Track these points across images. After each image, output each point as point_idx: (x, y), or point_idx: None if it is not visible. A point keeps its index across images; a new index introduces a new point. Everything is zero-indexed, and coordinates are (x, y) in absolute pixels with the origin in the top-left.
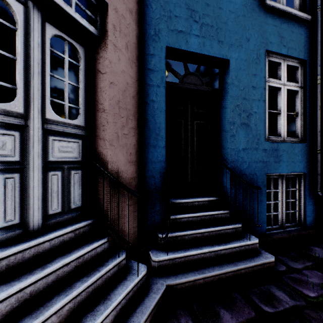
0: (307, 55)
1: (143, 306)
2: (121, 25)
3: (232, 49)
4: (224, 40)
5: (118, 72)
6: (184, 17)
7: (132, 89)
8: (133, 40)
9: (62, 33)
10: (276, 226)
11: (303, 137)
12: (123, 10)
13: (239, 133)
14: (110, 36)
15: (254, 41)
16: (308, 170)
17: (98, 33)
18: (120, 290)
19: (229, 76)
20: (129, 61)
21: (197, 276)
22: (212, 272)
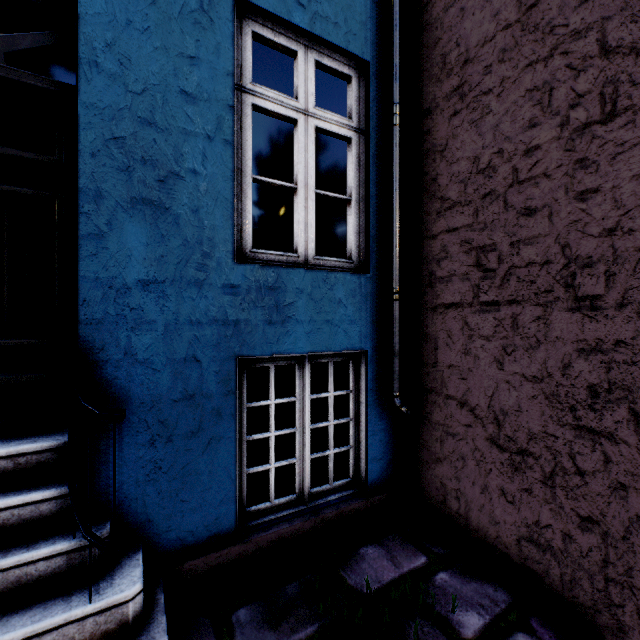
0: (371, 49)
1: None
2: None
3: None
4: None
5: None
6: None
7: None
8: None
9: None
10: (285, 500)
11: (365, 258)
12: None
13: (125, 230)
14: None
15: None
16: (374, 344)
17: None
18: None
19: (78, 37)
20: None
21: None
22: None
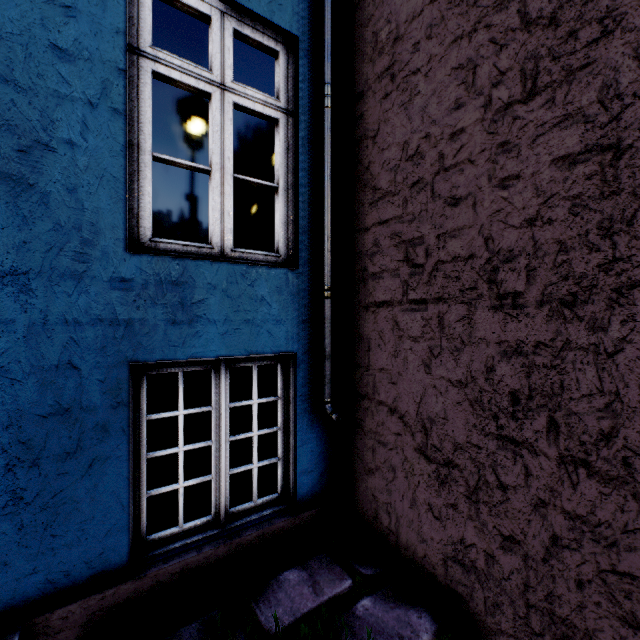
0: (301, 23)
1: None
2: None
3: None
4: None
5: None
6: None
7: None
8: None
9: None
10: (197, 523)
11: (294, 252)
12: None
13: None
14: None
15: None
16: (304, 346)
17: None
18: None
19: None
20: None
21: None
22: None
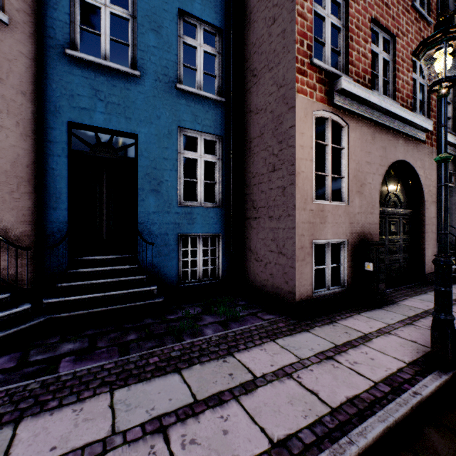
0: (223, 132)
1: (16, 326)
2: (11, 108)
3: (142, 125)
4: (133, 117)
5: (6, 147)
6: (88, 96)
7: (27, 159)
8: (28, 117)
9: None
10: (194, 280)
11: (221, 202)
12: (13, 94)
13: (149, 198)
14: None
15: (166, 119)
16: (224, 231)
17: None
18: None
19: (138, 149)
20: (22, 136)
21: (80, 312)
22: (97, 309)
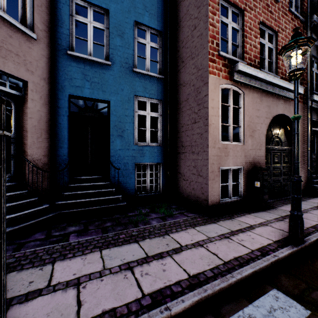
0: (163, 97)
1: (42, 216)
2: (37, 88)
3: (112, 95)
4: (107, 90)
5: (35, 112)
6: (80, 79)
7: (46, 118)
8: (47, 93)
9: (2, 96)
10: (144, 192)
11: (161, 142)
12: (38, 80)
13: (116, 140)
14: (29, 96)
15: (127, 90)
16: (163, 161)
17: (22, 94)
18: (31, 209)
19: (110, 110)
20: (43, 104)
21: (77, 209)
22: (86, 208)
